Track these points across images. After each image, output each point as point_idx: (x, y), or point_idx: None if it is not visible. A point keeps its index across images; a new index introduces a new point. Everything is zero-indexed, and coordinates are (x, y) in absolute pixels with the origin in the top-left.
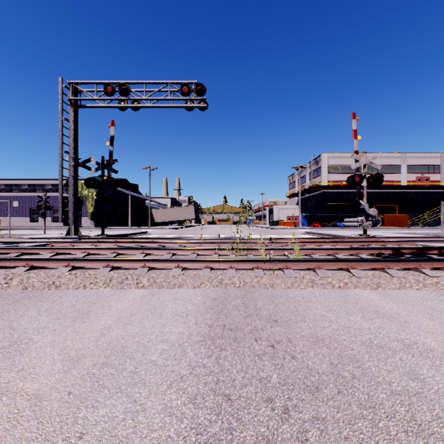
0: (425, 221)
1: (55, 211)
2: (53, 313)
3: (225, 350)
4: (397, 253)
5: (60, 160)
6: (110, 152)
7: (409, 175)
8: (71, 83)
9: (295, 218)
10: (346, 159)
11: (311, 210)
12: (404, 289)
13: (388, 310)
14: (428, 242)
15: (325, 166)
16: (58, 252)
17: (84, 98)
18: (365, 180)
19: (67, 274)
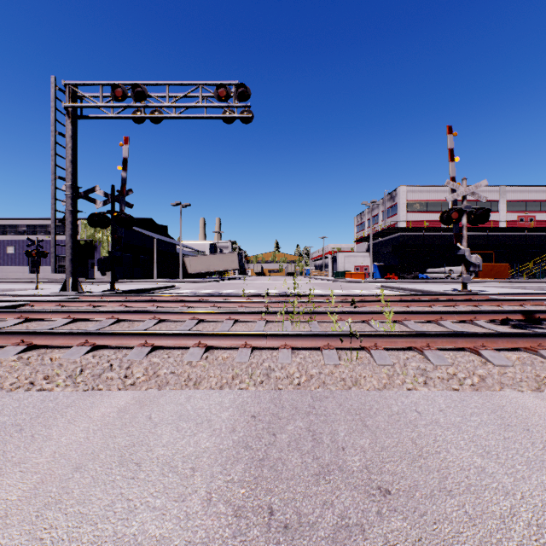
0: (529, 272)
1: (61, 259)
2: None
3: None
4: (532, 319)
5: (52, 189)
6: (123, 180)
7: (509, 214)
8: (68, 85)
9: (365, 268)
10: (429, 193)
11: (385, 258)
12: None
13: None
14: None
15: (403, 202)
16: (30, 317)
17: (86, 105)
18: (465, 216)
19: (13, 359)
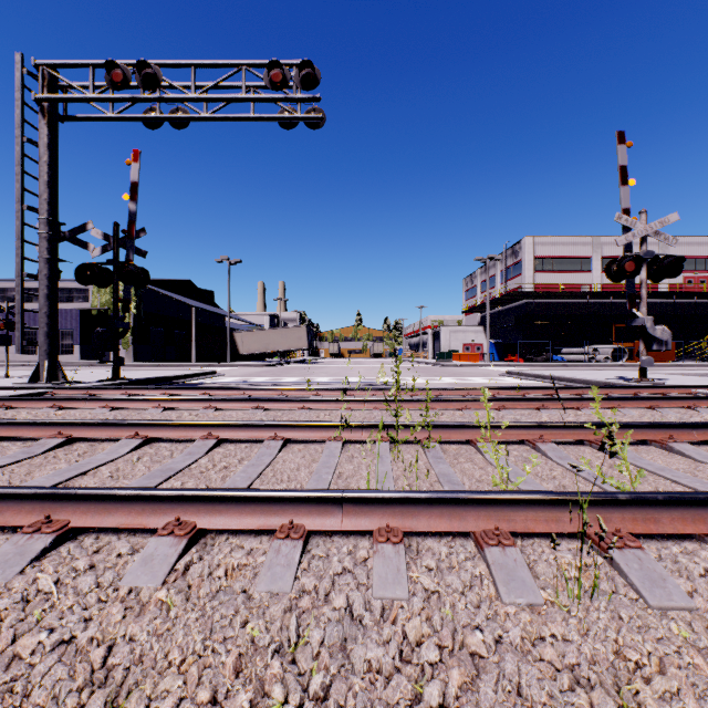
0: (700, 353)
1: (66, 335)
2: None
3: None
4: None
5: (17, 225)
6: (131, 215)
7: None
8: (41, 65)
9: (478, 347)
10: (565, 246)
11: (505, 334)
12: None
13: None
14: None
15: (530, 258)
16: None
17: (68, 97)
18: (644, 267)
19: None
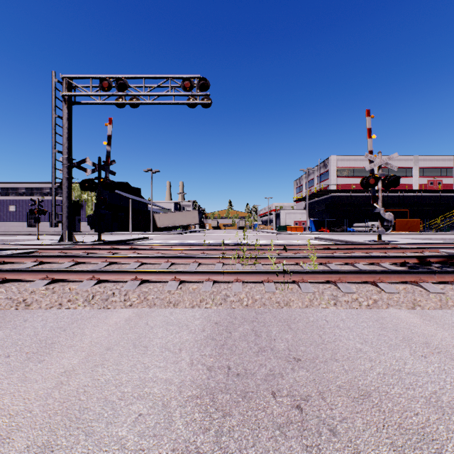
0: (438, 226)
1: None
2: (4, 347)
3: (230, 416)
4: (424, 262)
5: (52, 160)
6: (107, 153)
7: (421, 179)
8: (65, 78)
9: (303, 223)
10: (356, 161)
11: (319, 215)
12: (448, 309)
13: (441, 341)
14: (452, 249)
15: (334, 169)
16: (43, 260)
17: (79, 94)
18: (380, 182)
19: (43, 289)
